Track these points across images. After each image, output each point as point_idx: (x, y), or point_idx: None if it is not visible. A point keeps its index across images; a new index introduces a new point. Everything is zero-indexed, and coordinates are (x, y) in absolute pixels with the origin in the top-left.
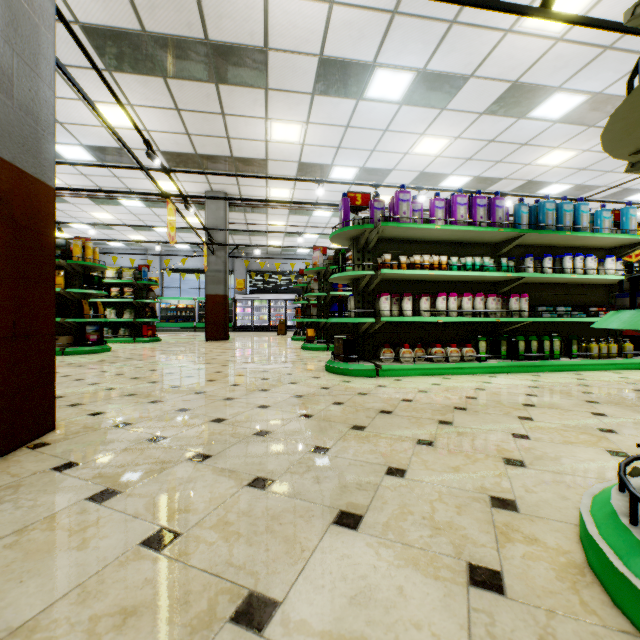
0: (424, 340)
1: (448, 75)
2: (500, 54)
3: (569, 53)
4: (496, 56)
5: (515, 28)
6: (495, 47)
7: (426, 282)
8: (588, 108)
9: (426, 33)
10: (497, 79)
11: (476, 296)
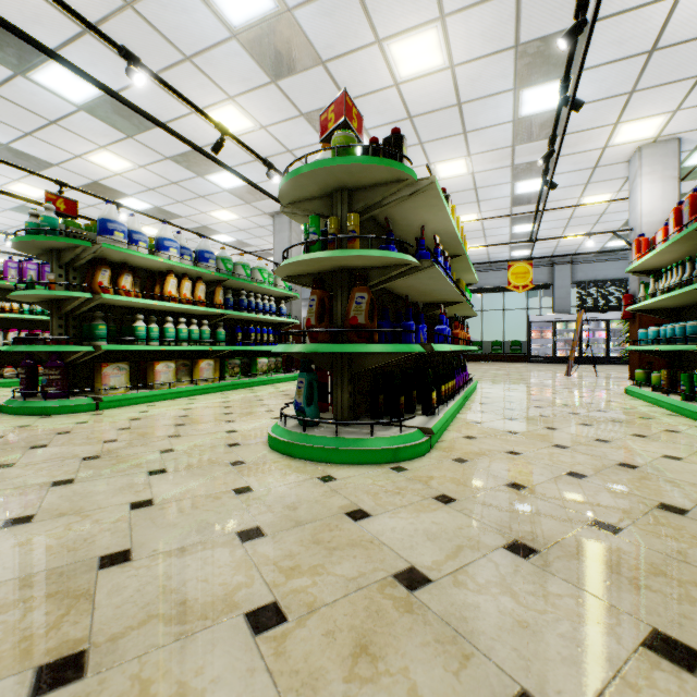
0: (1, 364)
1: (34, 157)
2: (78, 164)
3: (129, 182)
4: (75, 164)
5: (84, 157)
6: (72, 159)
7: (4, 319)
8: (157, 212)
9: (4, 128)
10: (81, 175)
11: (46, 332)
